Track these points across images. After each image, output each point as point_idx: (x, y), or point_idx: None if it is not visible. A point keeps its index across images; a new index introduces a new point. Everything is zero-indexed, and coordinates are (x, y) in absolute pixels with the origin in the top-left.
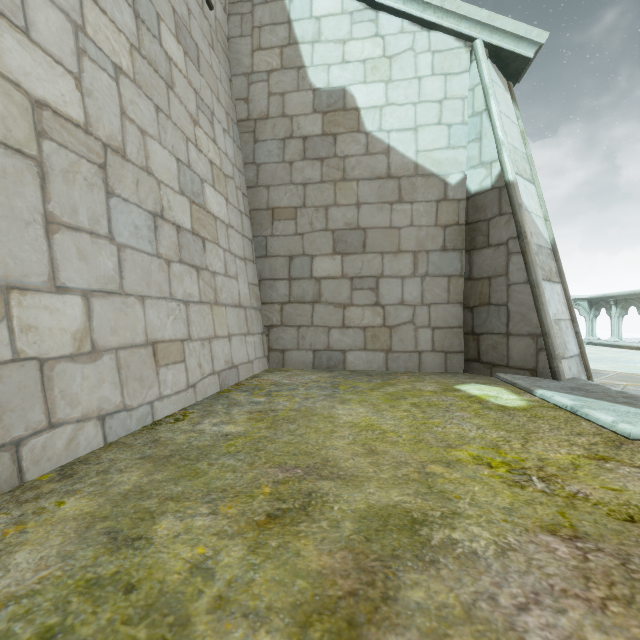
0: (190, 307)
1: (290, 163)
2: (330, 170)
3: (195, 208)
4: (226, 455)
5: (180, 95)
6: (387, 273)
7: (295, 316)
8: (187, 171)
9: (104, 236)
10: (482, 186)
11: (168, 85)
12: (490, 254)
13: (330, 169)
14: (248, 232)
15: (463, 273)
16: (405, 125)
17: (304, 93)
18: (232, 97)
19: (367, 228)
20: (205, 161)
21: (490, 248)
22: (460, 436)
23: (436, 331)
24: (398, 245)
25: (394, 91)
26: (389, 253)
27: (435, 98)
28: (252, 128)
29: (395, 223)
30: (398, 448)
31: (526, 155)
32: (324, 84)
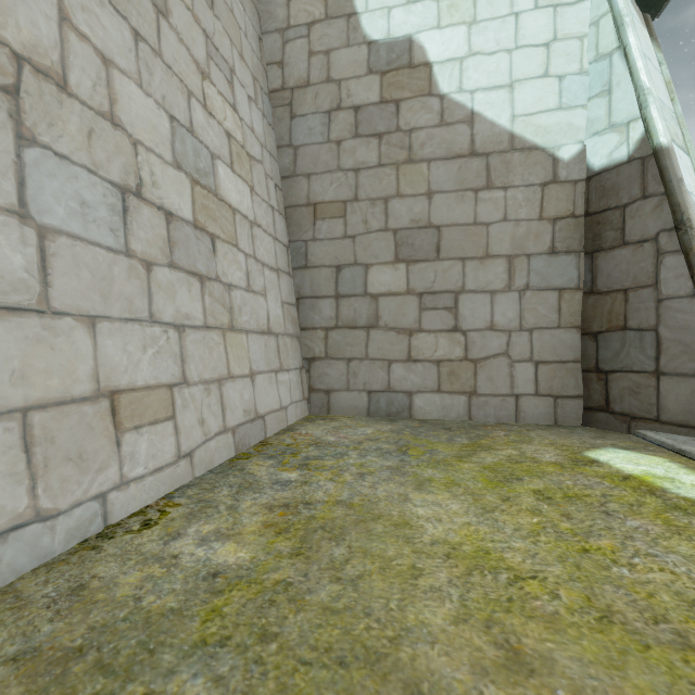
0: (186, 334)
1: (337, 143)
2: (391, 149)
3: (200, 191)
4: (193, 656)
5: (179, 30)
6: (470, 287)
7: (344, 346)
8: (188, 137)
9: (6, 209)
10: (612, 159)
11: (158, 9)
12: (627, 256)
13: (391, 148)
14: (282, 235)
15: (581, 285)
16: (496, 81)
17: (356, 48)
18: (262, 60)
19: (442, 226)
20: (219, 131)
21: (626, 247)
22: (685, 601)
23: (541, 367)
24: (486, 248)
25: (480, 35)
26: (473, 259)
27: (539, 40)
28: (288, 100)
29: (481, 217)
30: (570, 646)
31: (675, 114)
32: (383, 34)
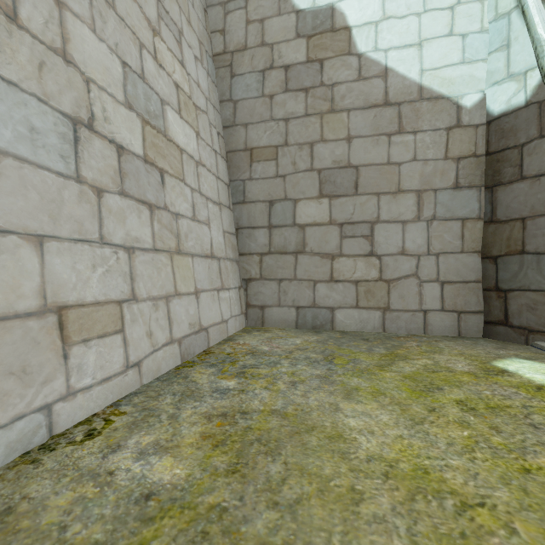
0: (136, 255)
1: (270, 97)
2: (316, 101)
3: (150, 130)
4: None
5: None
6: (384, 217)
7: (276, 268)
8: (139, 83)
9: None
10: (511, 104)
11: None
12: (524, 189)
13: (316, 100)
14: (224, 175)
15: (482, 215)
16: (406, 41)
17: (286, 16)
18: (207, 28)
19: (360, 165)
20: (168, 81)
21: (524, 181)
22: None
23: (446, 286)
24: (398, 184)
25: (393, 2)
26: (387, 194)
27: (445, 4)
28: (229, 62)
29: (394, 158)
30: None
31: None
32: (309, 4)
